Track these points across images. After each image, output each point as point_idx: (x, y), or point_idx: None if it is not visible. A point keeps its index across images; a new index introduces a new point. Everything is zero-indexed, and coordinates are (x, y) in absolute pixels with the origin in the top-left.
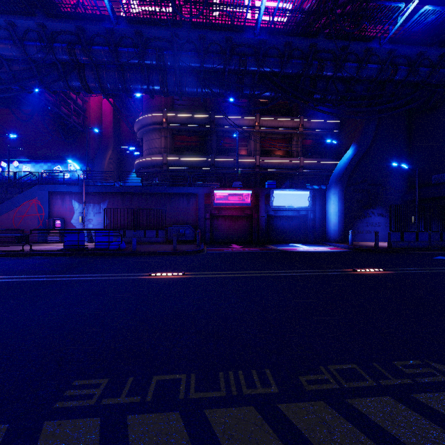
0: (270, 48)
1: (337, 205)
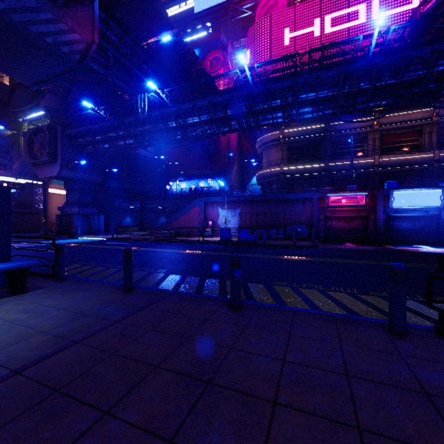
0: (384, 65)
1: None
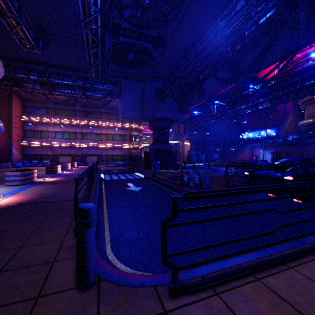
0: None
1: None
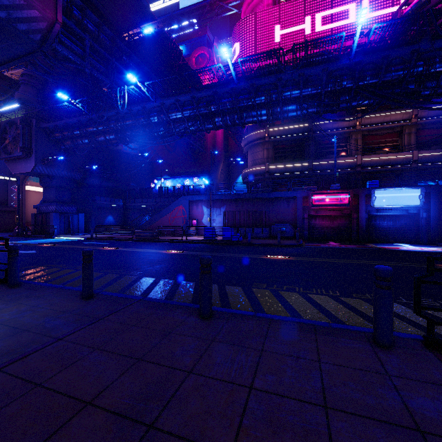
0: (366, 64)
1: None
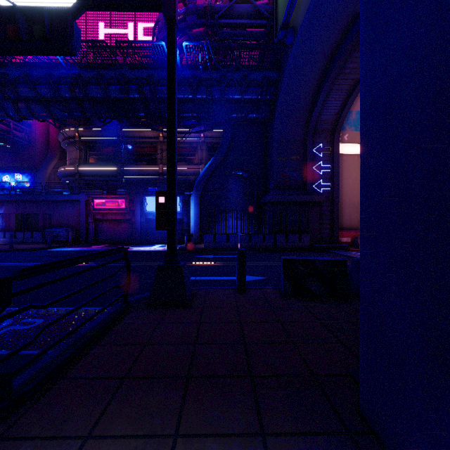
0: (91, 78)
1: (193, 210)
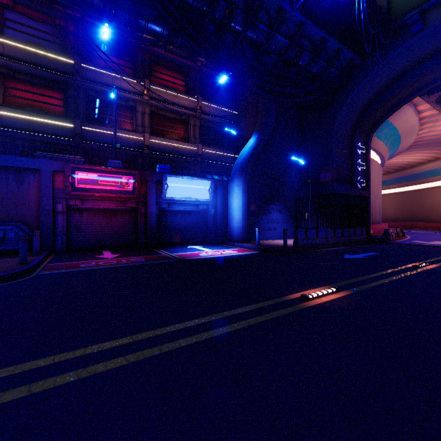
0: None
1: (241, 199)
